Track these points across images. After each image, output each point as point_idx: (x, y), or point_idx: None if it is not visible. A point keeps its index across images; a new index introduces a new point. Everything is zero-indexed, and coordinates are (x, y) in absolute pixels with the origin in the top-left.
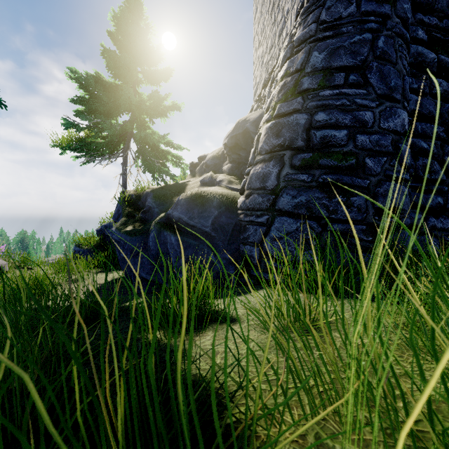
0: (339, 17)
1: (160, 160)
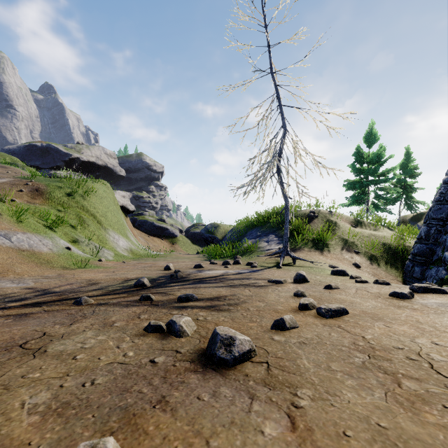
0: None
1: (414, 204)
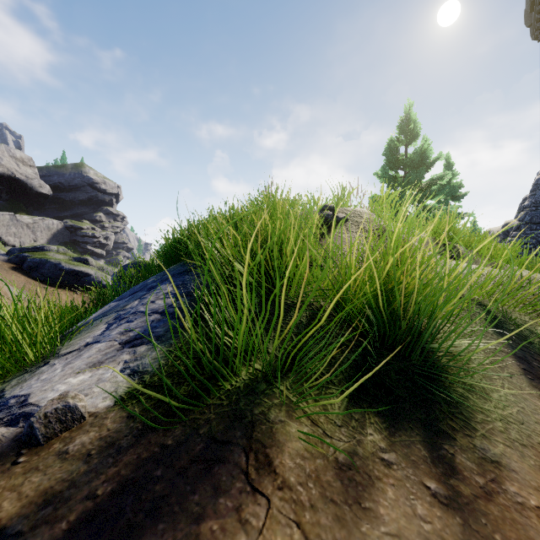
0: (538, 203)
1: None
